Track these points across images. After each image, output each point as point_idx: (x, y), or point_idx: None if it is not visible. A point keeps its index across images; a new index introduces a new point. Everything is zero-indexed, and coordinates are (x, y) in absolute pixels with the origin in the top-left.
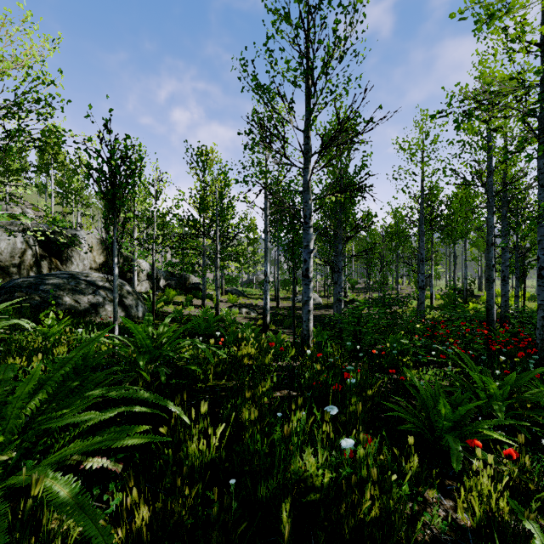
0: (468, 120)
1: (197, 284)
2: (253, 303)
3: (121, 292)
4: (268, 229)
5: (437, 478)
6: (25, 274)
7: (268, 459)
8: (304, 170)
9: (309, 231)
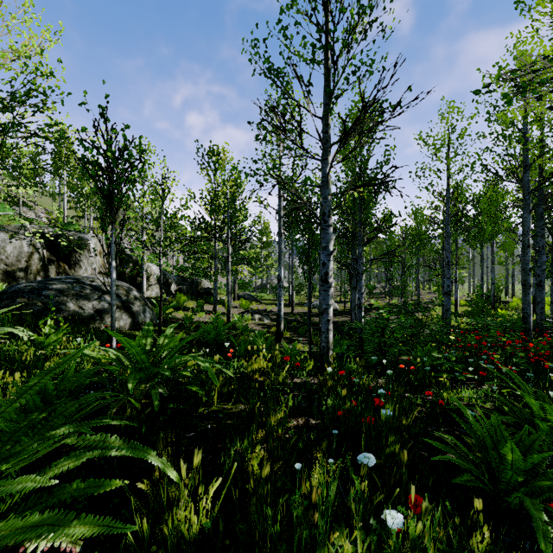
0: (522, 94)
1: (209, 289)
2: (267, 309)
3: (127, 298)
4: (282, 230)
5: None
6: (31, 278)
7: (282, 547)
8: (323, 162)
9: (329, 230)
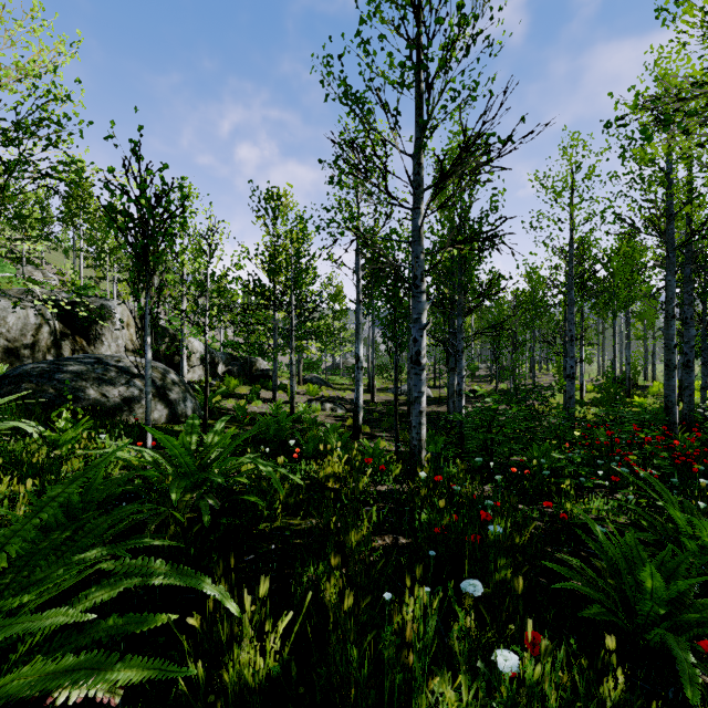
0: (665, 129)
1: (266, 370)
2: (340, 396)
3: (163, 383)
4: (360, 296)
5: (650, 704)
6: (40, 357)
7: (371, 695)
8: (414, 211)
9: (421, 298)
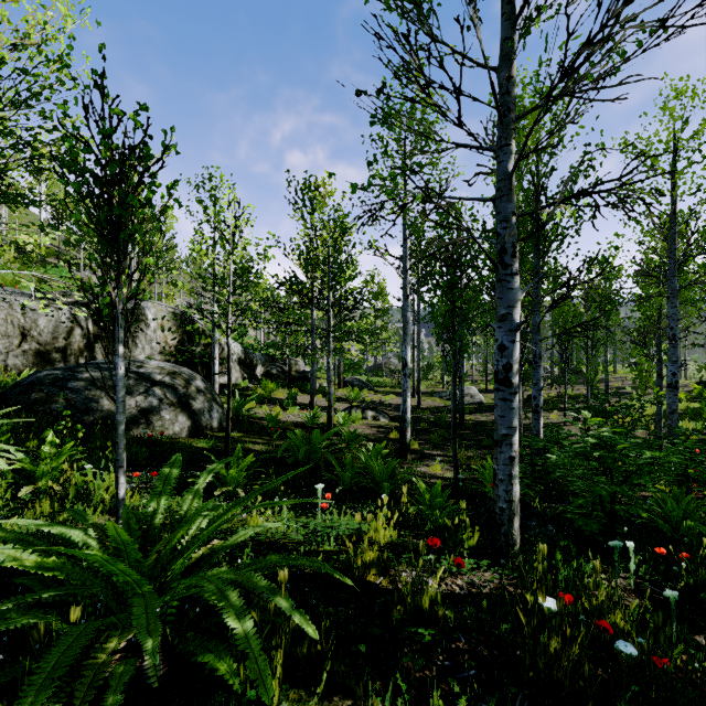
0: None
1: (306, 372)
2: (383, 401)
3: (187, 391)
4: (408, 290)
5: None
6: (72, 361)
7: None
8: (500, 150)
9: (512, 283)
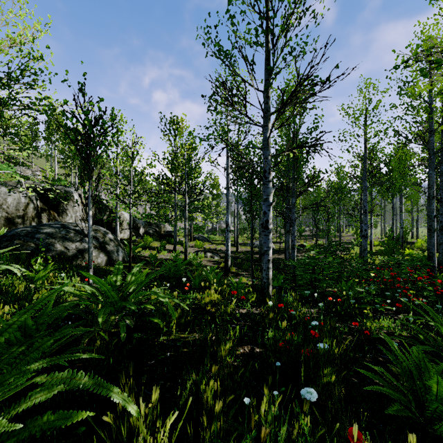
0: (436, 68)
1: (170, 232)
2: (216, 248)
3: (104, 240)
4: (229, 185)
5: None
6: (28, 224)
7: None
8: (264, 128)
9: (269, 185)
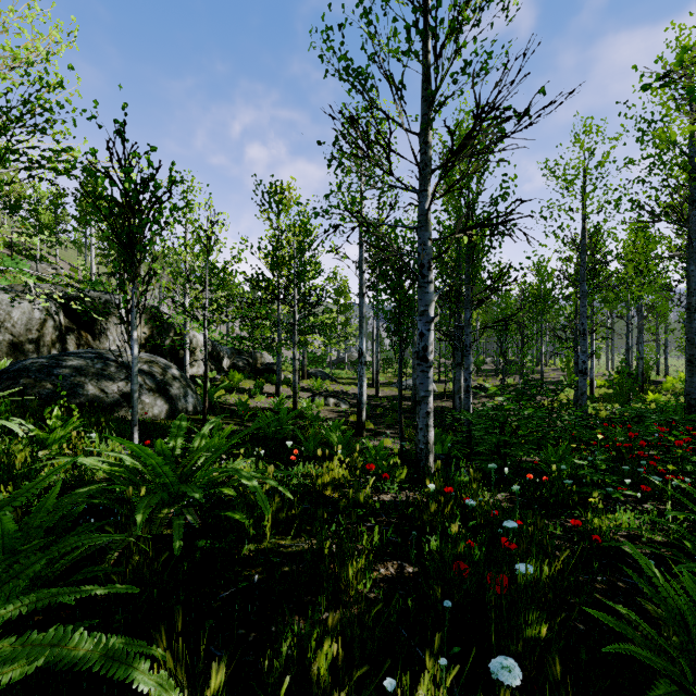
0: None
1: (271, 364)
2: (344, 391)
3: (164, 378)
4: (364, 289)
5: None
6: (45, 352)
7: None
8: (420, 194)
9: (428, 289)
